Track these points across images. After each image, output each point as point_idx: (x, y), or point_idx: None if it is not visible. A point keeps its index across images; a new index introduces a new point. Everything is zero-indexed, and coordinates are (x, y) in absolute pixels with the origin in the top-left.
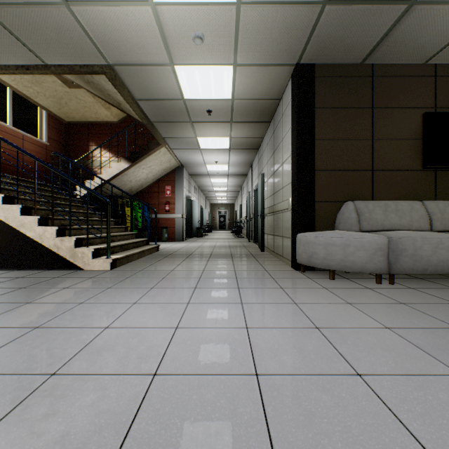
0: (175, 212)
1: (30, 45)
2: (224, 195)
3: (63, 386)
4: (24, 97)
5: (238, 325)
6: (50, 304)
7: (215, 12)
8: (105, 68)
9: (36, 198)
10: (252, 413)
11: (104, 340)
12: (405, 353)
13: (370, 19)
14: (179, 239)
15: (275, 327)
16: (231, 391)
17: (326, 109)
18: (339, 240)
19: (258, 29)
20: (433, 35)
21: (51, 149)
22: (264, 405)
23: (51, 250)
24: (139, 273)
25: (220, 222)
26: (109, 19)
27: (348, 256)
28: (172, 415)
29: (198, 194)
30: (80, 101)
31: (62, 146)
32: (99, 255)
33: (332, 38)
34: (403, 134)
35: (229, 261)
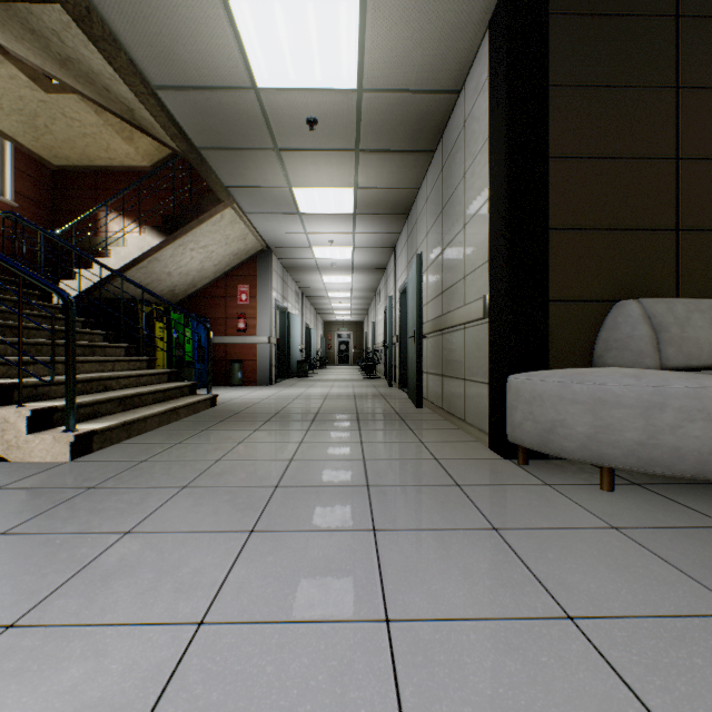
0: (255, 332)
1: None
2: (346, 306)
3: None
4: None
5: None
6: None
7: None
8: None
9: None
10: None
11: None
12: None
13: None
14: (263, 382)
15: None
16: None
17: (573, 90)
18: (632, 393)
19: None
20: None
21: (23, 214)
22: None
23: None
24: (132, 470)
25: (340, 352)
26: None
27: (660, 434)
28: None
29: (302, 304)
30: (72, 122)
31: (46, 212)
32: (51, 423)
33: None
34: None
35: (351, 431)
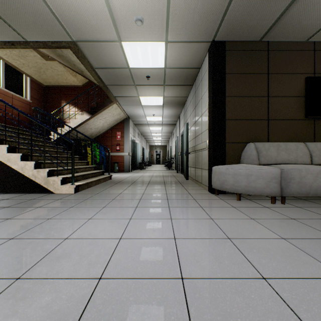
0: (123, 151)
1: (14, 25)
2: (159, 139)
3: (24, 289)
4: (13, 67)
5: (168, 237)
6: (25, 220)
7: (151, 1)
8: (70, 44)
9: (19, 140)
10: (178, 313)
11: (62, 249)
12: (299, 260)
13: (267, 7)
14: (126, 171)
15: (196, 238)
16: (161, 293)
17: (234, 75)
18: (244, 171)
19: (184, 14)
20: (313, 19)
21: (33, 105)
22: (188, 306)
23: (30, 179)
24: (95, 195)
25: (157, 159)
26: (72, 5)
27: (250, 183)
28: (112, 316)
29: (141, 138)
30: (54, 70)
31: (41, 103)
32: (66, 182)
33: (238, 21)
34: (291, 93)
35: (162, 186)
